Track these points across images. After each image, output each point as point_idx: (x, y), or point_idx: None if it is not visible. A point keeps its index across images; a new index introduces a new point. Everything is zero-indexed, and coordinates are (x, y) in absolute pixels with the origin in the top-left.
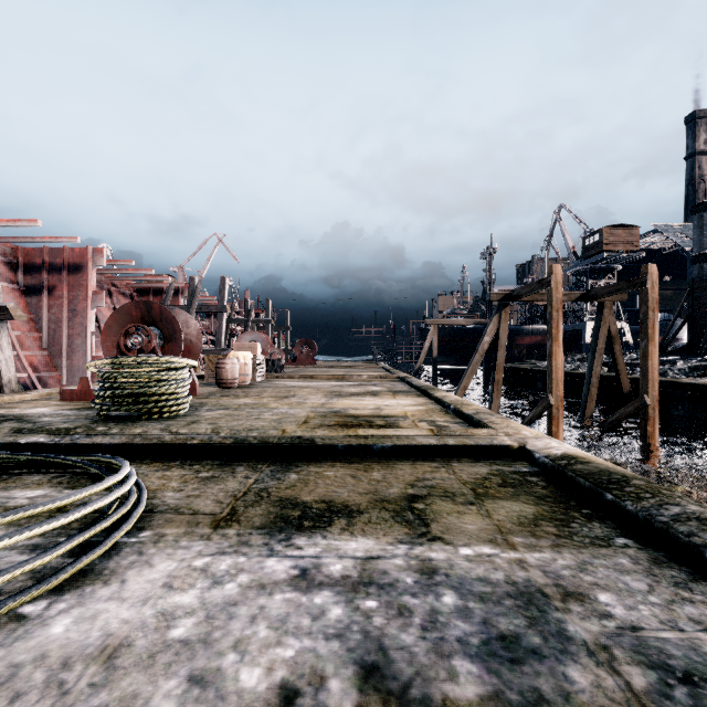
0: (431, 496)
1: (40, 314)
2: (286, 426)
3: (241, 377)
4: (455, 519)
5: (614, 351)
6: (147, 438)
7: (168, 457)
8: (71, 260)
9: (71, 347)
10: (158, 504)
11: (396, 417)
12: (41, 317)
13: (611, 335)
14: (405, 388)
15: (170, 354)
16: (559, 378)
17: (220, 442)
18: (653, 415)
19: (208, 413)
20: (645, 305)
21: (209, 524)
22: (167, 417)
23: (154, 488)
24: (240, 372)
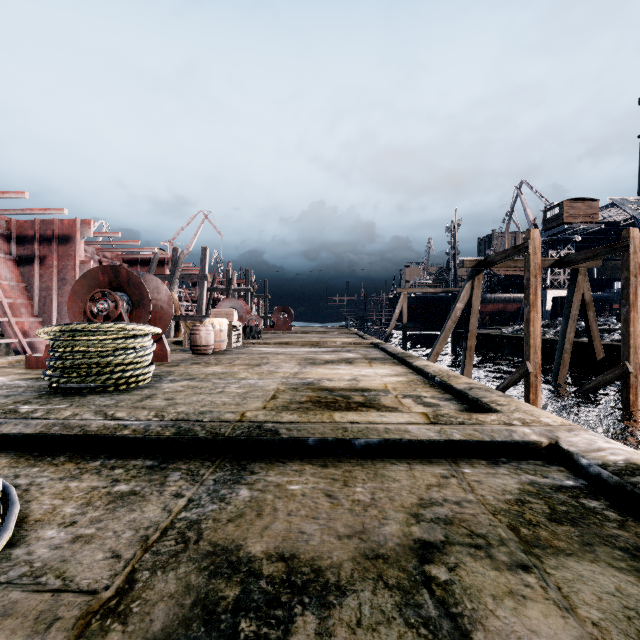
0: (452, 545)
1: (32, 282)
2: (251, 404)
3: (216, 343)
4: (513, 619)
5: (588, 318)
6: (69, 425)
7: (90, 453)
8: (60, 231)
9: (60, 314)
10: (17, 559)
11: (375, 390)
12: (33, 286)
13: (585, 301)
14: (380, 355)
15: (138, 320)
16: (537, 345)
17: (157, 433)
18: (635, 383)
19: (169, 385)
20: (627, 270)
21: (70, 625)
22: (123, 389)
23: (34, 519)
24: (215, 339)
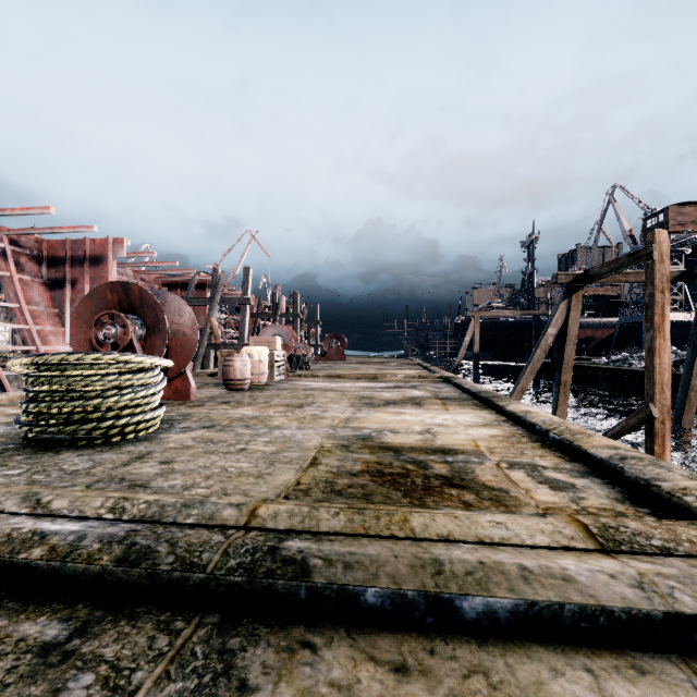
0: None
1: (63, 308)
2: (278, 475)
3: (255, 376)
4: None
5: None
6: None
7: None
8: (92, 251)
9: None
10: None
11: (463, 453)
12: (64, 311)
13: None
14: (455, 393)
15: (152, 349)
16: (665, 381)
17: (87, 559)
18: None
19: (178, 436)
20: None
21: None
22: (115, 442)
23: None
24: (253, 371)
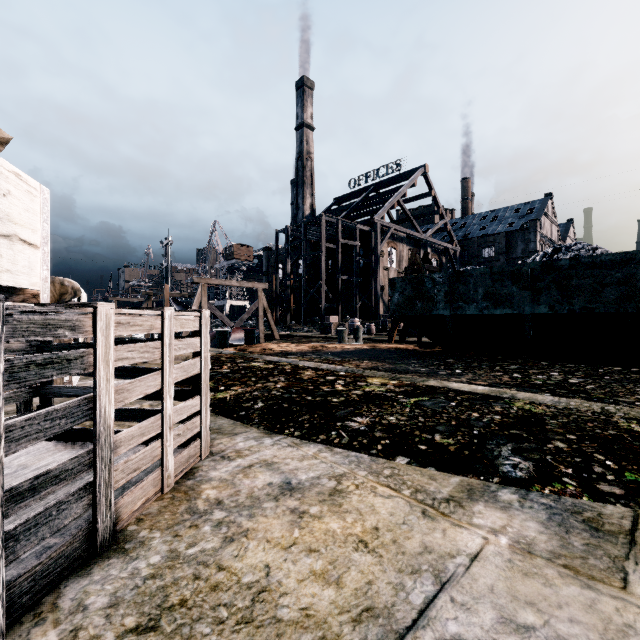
0: None
1: None
2: None
3: None
4: None
5: None
6: None
7: None
8: None
9: None
10: None
11: None
12: None
13: None
14: None
15: None
16: None
17: None
18: None
19: None
20: None
21: None
22: None
23: None
24: None
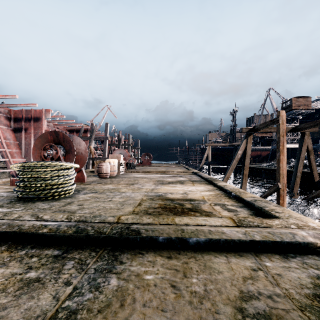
0: None
1: (21, 141)
2: (126, 208)
3: (111, 172)
4: None
5: (310, 159)
6: (11, 225)
7: (21, 244)
8: (35, 115)
9: None
10: None
11: (197, 200)
12: (21, 143)
13: (308, 150)
14: (198, 178)
15: (68, 160)
16: (284, 173)
17: (63, 231)
18: None
19: (82, 196)
20: None
21: None
22: (56, 198)
23: None
24: (111, 169)
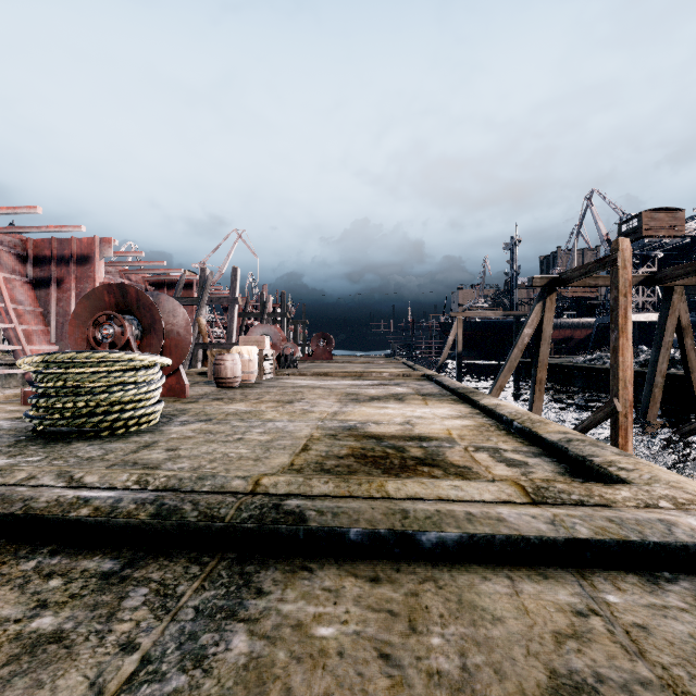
0: None
1: (48, 307)
2: (274, 458)
3: (245, 374)
4: None
5: (685, 345)
6: (9, 498)
7: (29, 544)
8: (79, 251)
9: None
10: None
11: (437, 439)
12: (50, 310)
13: (681, 326)
14: (436, 389)
15: (149, 348)
16: (627, 378)
17: (127, 515)
18: None
19: (178, 428)
20: None
21: None
22: (120, 434)
23: None
24: (243, 369)
